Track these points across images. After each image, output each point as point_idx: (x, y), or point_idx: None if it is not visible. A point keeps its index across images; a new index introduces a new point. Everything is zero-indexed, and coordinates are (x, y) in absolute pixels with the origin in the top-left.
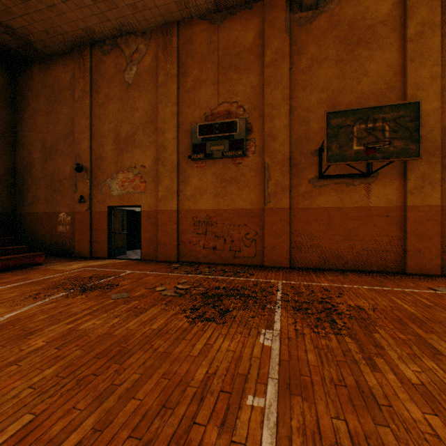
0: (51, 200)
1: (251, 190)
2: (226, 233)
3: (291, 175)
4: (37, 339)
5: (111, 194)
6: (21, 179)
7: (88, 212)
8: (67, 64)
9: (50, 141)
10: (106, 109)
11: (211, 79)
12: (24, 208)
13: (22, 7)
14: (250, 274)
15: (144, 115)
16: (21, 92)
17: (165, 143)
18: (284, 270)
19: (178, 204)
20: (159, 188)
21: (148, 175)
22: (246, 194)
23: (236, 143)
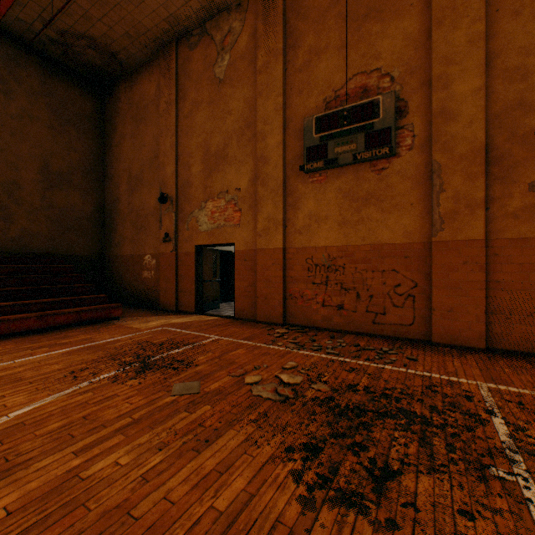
0: (137, 240)
1: (405, 212)
2: (359, 284)
3: (488, 180)
4: (2, 494)
5: (199, 230)
6: (109, 217)
7: (174, 253)
8: (152, 73)
9: (135, 169)
10: (193, 120)
11: (335, 42)
12: (111, 251)
13: (99, 6)
14: (409, 359)
15: (239, 118)
16: (109, 118)
17: (266, 152)
18: (475, 355)
19: (285, 240)
20: (258, 218)
21: (243, 200)
22: (395, 218)
23: (378, 135)
